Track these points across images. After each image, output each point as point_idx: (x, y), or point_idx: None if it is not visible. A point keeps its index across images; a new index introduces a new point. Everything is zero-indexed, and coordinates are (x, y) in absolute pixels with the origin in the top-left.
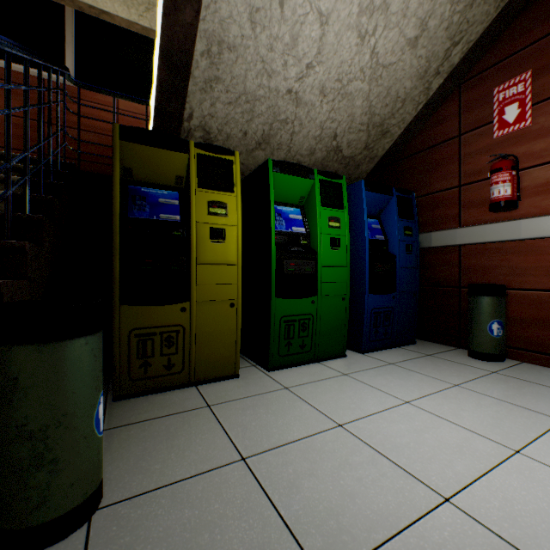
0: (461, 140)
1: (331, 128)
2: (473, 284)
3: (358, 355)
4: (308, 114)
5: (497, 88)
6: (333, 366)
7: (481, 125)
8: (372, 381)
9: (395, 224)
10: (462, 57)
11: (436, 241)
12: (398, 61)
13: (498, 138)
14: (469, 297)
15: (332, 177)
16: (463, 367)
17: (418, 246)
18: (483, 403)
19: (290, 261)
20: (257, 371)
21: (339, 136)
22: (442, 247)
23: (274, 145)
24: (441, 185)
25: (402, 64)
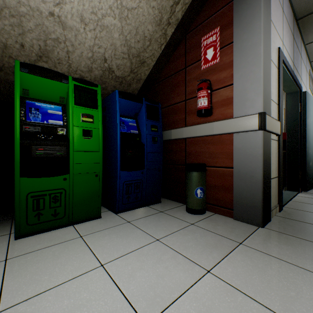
0: (186, 71)
1: (100, 52)
2: (188, 164)
3: (112, 215)
4: (77, 38)
5: (203, 37)
6: (81, 228)
7: (196, 61)
8: (96, 242)
9: (144, 123)
10: (183, 14)
11: (174, 135)
12: (138, 7)
13: (204, 70)
14: (186, 172)
15: (88, 84)
16: (176, 221)
17: (162, 138)
18: (163, 258)
19: (39, 147)
20: (4, 240)
21: (109, 60)
22: (177, 140)
23: (55, 60)
24: (177, 99)
25: (142, 10)
